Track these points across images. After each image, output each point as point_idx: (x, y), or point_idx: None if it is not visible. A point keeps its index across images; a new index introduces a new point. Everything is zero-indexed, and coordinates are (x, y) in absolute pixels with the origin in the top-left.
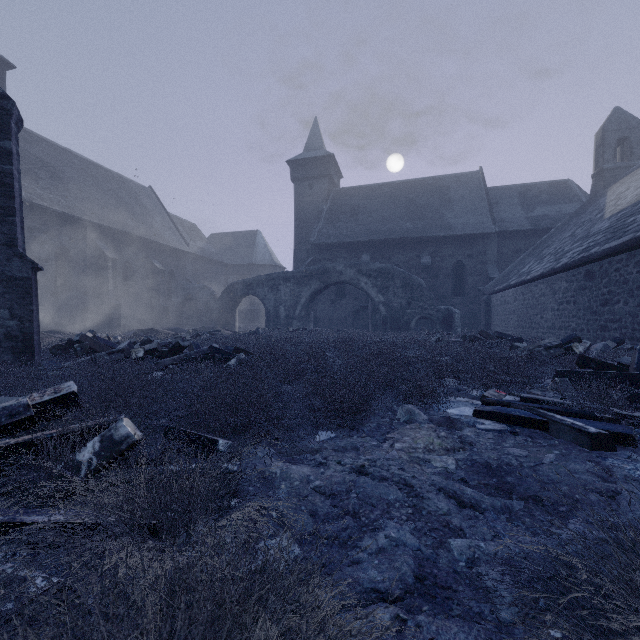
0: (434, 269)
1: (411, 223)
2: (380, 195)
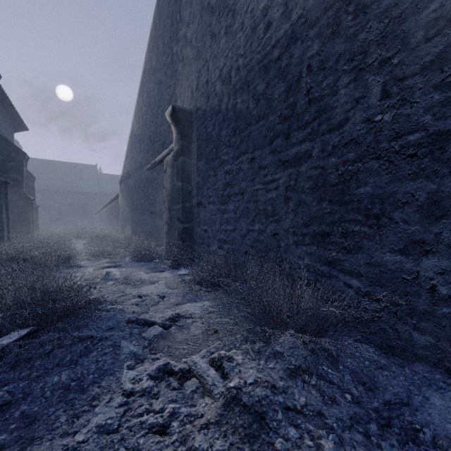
0: (74, 204)
1: (63, 183)
2: (47, 166)
